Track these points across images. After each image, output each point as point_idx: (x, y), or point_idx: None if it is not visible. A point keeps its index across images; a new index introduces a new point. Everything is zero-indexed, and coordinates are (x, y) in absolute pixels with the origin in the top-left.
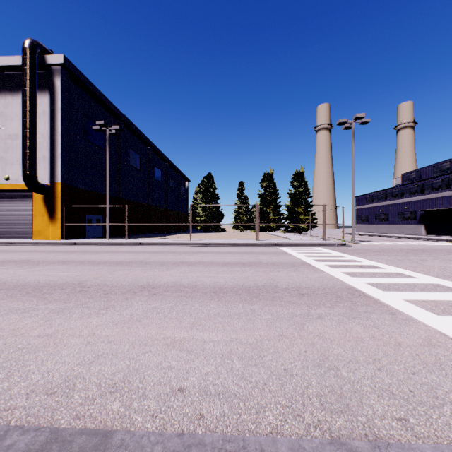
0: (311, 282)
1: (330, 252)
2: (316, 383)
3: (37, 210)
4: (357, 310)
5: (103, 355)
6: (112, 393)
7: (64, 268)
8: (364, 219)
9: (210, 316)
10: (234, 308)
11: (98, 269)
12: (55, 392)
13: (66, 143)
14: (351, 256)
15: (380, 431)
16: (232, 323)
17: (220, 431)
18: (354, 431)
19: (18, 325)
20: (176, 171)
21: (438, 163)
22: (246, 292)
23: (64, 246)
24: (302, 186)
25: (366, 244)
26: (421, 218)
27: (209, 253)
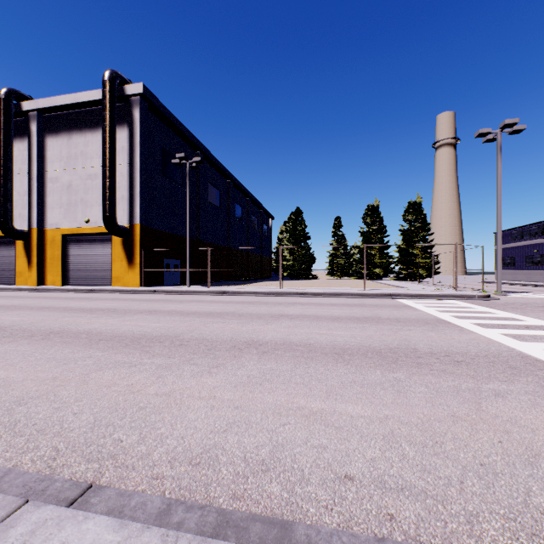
0: (463, 345)
1: (471, 306)
2: (538, 489)
3: (115, 254)
4: None
5: (235, 423)
6: (264, 471)
7: (154, 319)
8: (509, 263)
9: (345, 384)
10: (371, 376)
11: (189, 320)
12: (199, 463)
13: (144, 181)
14: (504, 313)
15: None
16: (376, 394)
17: (427, 542)
18: None
19: (130, 380)
20: (258, 207)
21: None
22: (377, 355)
23: (144, 294)
24: (419, 221)
25: (519, 296)
26: None
27: (308, 304)
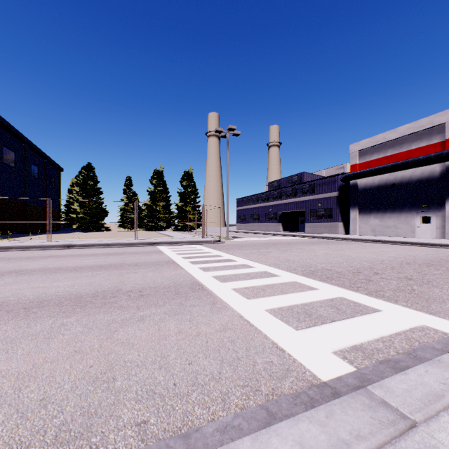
0: (162, 280)
1: (203, 249)
2: (72, 407)
3: None
4: (185, 305)
5: None
6: None
7: None
8: (243, 219)
9: None
10: (37, 327)
11: None
12: None
13: None
14: (218, 252)
15: None
16: (15, 348)
17: None
18: None
19: None
20: (41, 156)
21: (290, 176)
22: (74, 301)
23: None
24: (191, 186)
25: (238, 240)
26: (280, 218)
27: (66, 256)
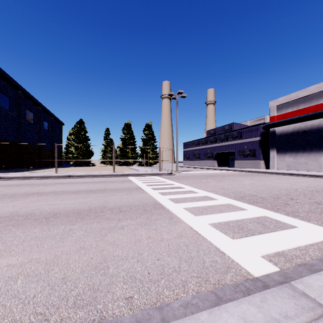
0: (134, 201)
1: (160, 179)
2: (82, 284)
3: None
4: (151, 219)
5: None
6: None
7: None
8: (188, 157)
9: (25, 241)
10: (54, 230)
11: None
12: None
13: None
14: (171, 181)
15: (107, 313)
16: (43, 244)
17: None
18: (86, 319)
19: None
20: (50, 115)
21: (223, 126)
22: (76, 214)
23: None
24: (150, 134)
25: (185, 172)
26: (215, 157)
27: (67, 183)
